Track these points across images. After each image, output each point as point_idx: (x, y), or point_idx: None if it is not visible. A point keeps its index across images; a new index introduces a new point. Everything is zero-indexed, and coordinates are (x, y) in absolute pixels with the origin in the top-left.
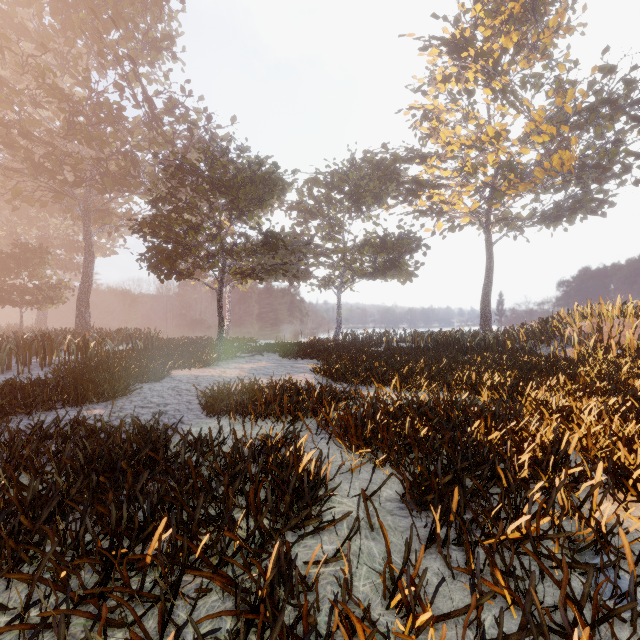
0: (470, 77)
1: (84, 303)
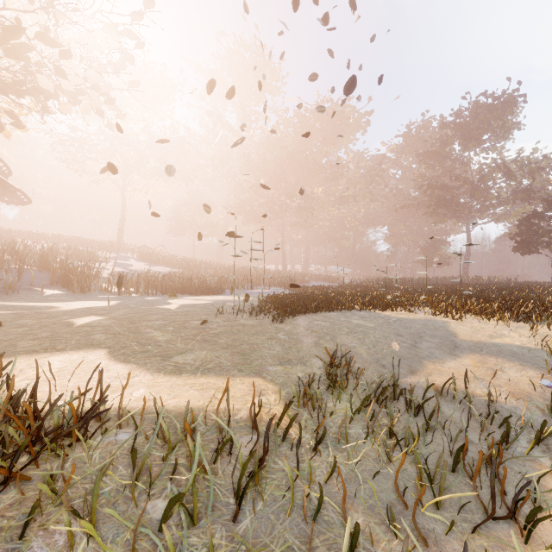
0: None
1: (466, 264)
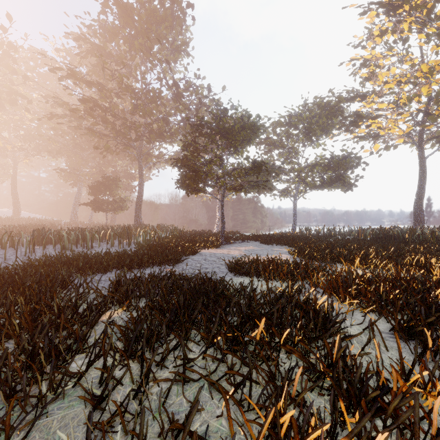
0: (405, 28)
1: (139, 209)
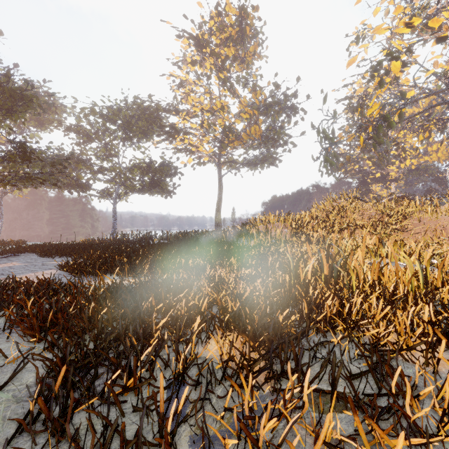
0: (208, 66)
1: None
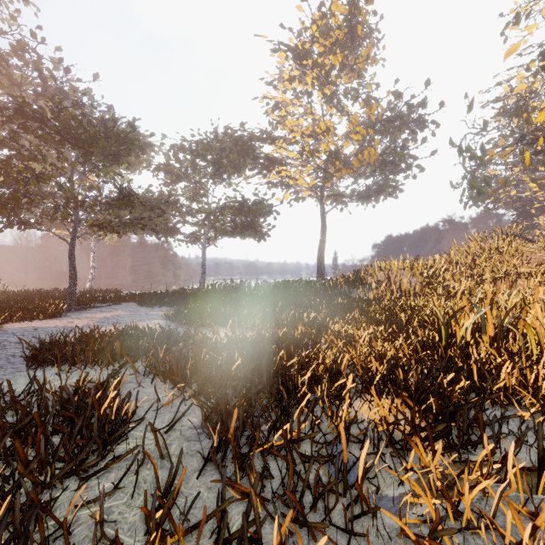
0: (309, 81)
1: None
